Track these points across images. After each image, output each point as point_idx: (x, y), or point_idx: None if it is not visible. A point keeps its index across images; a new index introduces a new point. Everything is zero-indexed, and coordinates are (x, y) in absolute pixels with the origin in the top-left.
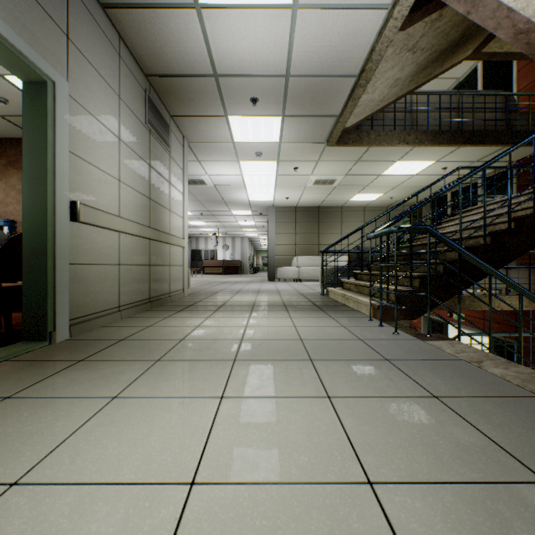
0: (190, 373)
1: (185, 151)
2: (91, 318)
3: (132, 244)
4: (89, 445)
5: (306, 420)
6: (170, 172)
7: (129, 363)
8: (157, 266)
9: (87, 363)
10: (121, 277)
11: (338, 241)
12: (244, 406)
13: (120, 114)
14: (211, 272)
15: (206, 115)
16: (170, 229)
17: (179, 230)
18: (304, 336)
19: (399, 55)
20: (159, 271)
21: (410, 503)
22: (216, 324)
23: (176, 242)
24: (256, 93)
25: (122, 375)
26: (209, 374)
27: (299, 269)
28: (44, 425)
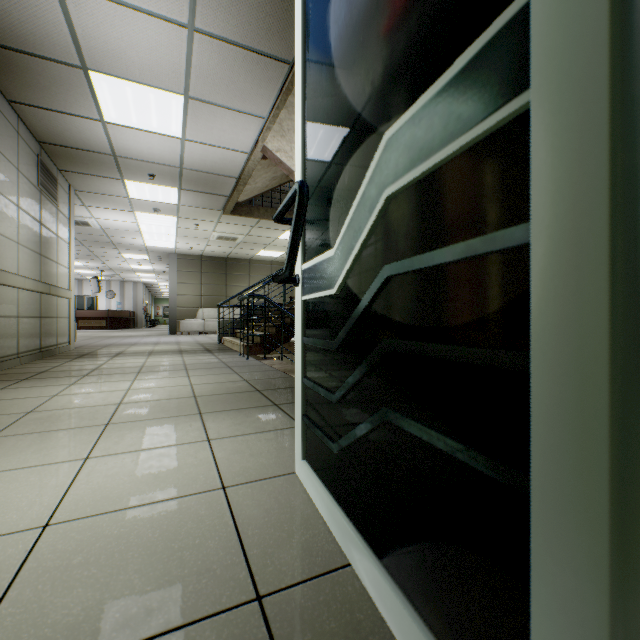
0: (112, 377)
1: (72, 200)
2: (0, 361)
3: (27, 298)
4: (77, 390)
5: (175, 380)
6: (58, 225)
7: (66, 377)
8: (47, 318)
9: (32, 379)
10: (20, 328)
11: (233, 297)
12: (147, 380)
13: (19, 185)
14: (89, 326)
15: (101, 176)
16: (58, 281)
17: (66, 281)
18: (188, 363)
19: (269, 168)
20: (48, 323)
21: (201, 385)
22: (120, 362)
23: (65, 294)
24: (154, 171)
25: (67, 380)
26: (124, 376)
27: (205, 322)
28: (45, 390)
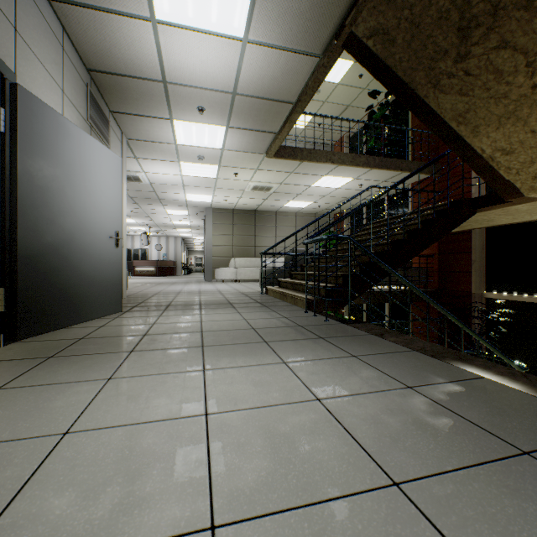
0: None
1: None
2: None
3: None
4: None
5: None
6: None
7: None
8: None
9: None
10: None
11: None
12: None
13: None
14: None
15: None
16: None
17: None
18: None
19: None
20: None
21: None
22: None
23: None
24: None
25: None
26: None
27: None
28: None
